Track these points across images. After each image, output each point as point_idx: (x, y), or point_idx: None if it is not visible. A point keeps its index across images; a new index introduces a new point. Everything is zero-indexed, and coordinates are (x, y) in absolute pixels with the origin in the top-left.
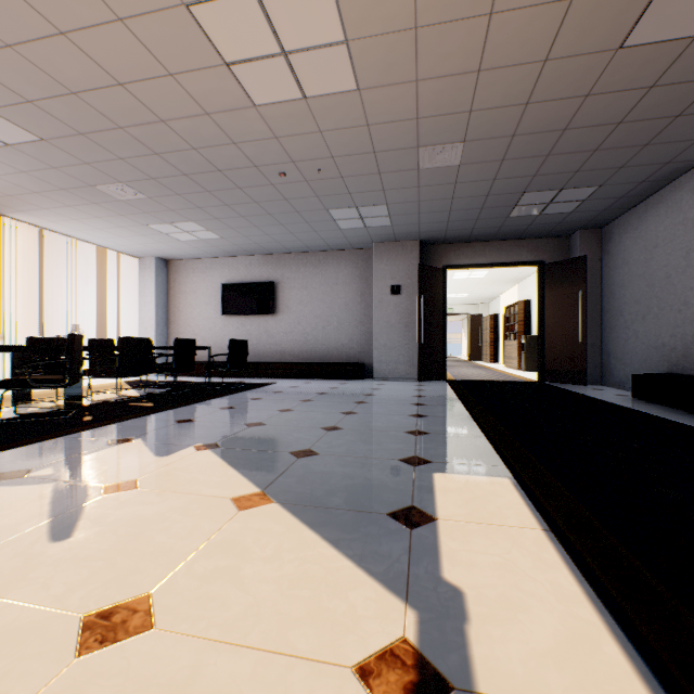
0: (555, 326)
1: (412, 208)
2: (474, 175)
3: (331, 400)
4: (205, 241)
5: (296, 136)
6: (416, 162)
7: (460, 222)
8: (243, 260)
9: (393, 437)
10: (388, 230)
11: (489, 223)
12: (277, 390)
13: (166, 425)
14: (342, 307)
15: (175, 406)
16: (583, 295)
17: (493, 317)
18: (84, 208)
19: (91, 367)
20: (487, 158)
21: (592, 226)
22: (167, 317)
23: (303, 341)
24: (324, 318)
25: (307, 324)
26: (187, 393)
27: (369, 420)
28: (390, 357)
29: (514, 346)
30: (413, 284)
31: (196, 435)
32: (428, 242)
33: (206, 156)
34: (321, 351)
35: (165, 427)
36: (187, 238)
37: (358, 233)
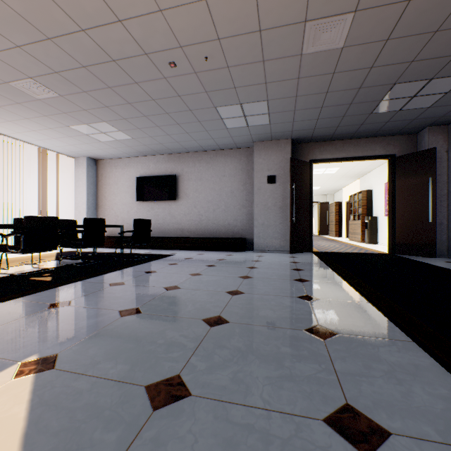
0: (405, 208)
1: (289, 105)
2: (353, 61)
3: (218, 274)
4: (120, 141)
5: (180, 6)
6: (301, 44)
7: (328, 120)
8: (152, 159)
9: (293, 343)
10: (266, 129)
11: (352, 121)
12: (172, 262)
13: (31, 312)
14: (228, 194)
15: (69, 281)
16: (433, 181)
17: (338, 203)
18: (11, 109)
19: (16, 242)
20: (372, 37)
21: (441, 122)
22: (96, 202)
23: (198, 220)
24: (214, 202)
25: (201, 208)
26: (94, 264)
27: (257, 304)
28: (267, 233)
29: (358, 224)
30: (286, 174)
31: (47, 334)
32: (298, 141)
33: (97, 41)
34: (212, 229)
35: (25, 317)
36: (105, 138)
37: (241, 132)
